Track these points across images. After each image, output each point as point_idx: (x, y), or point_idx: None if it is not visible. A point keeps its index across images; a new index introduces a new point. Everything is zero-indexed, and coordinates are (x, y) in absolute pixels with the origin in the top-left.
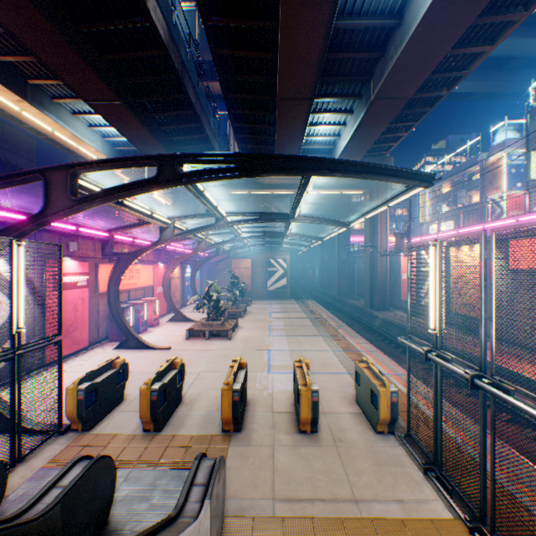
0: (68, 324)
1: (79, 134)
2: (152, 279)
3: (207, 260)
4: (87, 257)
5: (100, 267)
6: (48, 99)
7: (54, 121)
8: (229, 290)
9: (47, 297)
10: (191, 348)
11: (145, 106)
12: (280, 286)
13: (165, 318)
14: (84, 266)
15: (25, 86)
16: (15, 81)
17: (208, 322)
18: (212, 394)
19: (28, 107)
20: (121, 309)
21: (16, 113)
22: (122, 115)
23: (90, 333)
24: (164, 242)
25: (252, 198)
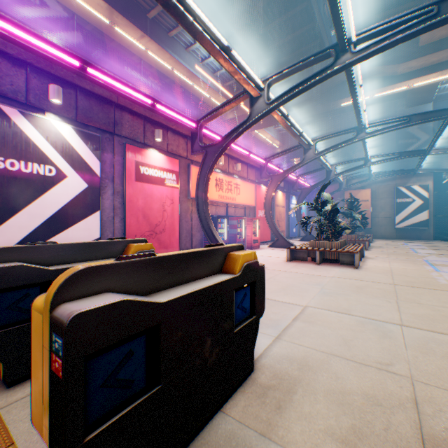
0: (153, 223)
1: (192, 68)
2: (252, 199)
3: (314, 187)
4: (177, 156)
5: (191, 169)
6: (164, 34)
7: (169, 54)
8: (344, 214)
9: (126, 186)
10: (291, 271)
11: (242, 2)
12: (416, 221)
13: (266, 245)
14: (172, 164)
15: (145, 21)
16: (136, 16)
17: (318, 242)
18: (345, 378)
19: (149, 43)
20: (209, 214)
21: (145, 57)
22: (218, 11)
23: (181, 241)
24: (254, 118)
25: (371, 116)
